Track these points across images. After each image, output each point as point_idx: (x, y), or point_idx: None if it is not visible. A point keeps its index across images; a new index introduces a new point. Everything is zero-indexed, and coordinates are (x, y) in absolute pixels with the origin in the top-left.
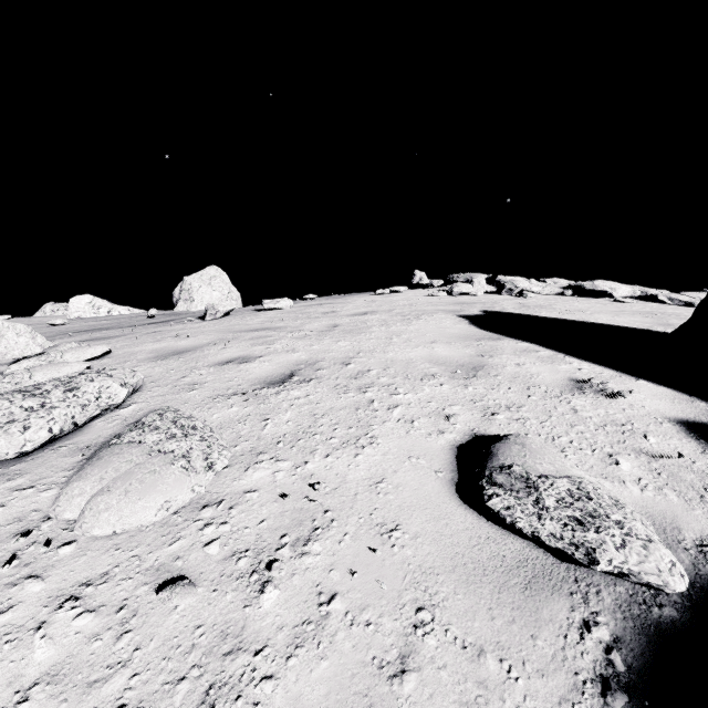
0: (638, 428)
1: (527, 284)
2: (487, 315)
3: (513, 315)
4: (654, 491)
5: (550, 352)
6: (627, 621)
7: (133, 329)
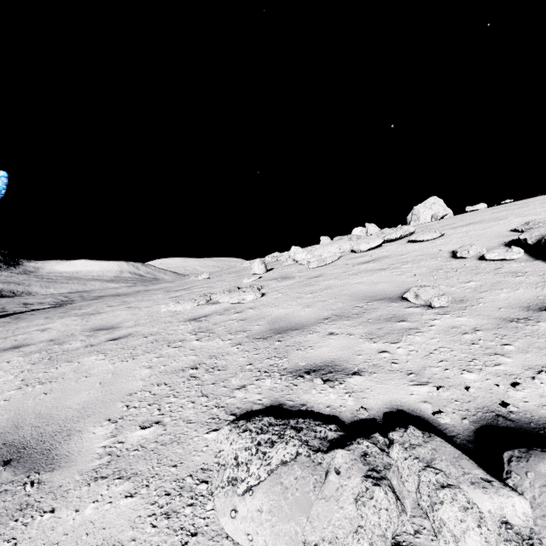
0: None
1: None
2: None
3: None
4: None
5: None
6: None
7: None
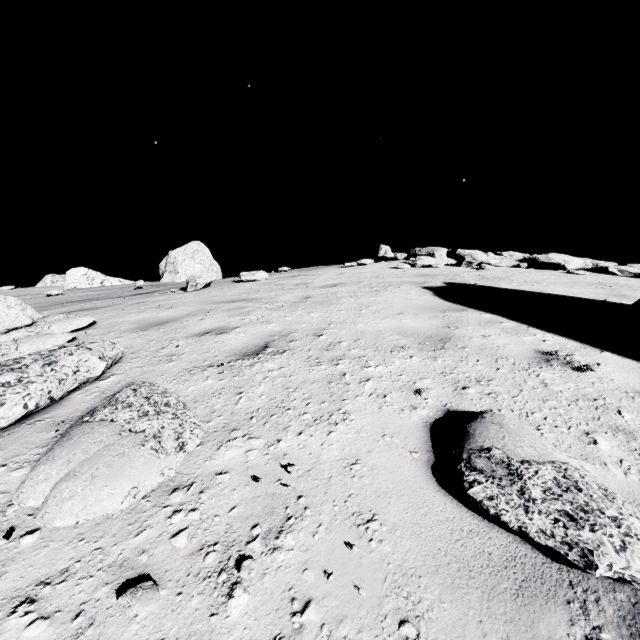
0: (611, 403)
1: (485, 257)
2: (449, 287)
3: (474, 287)
4: (638, 475)
5: (513, 323)
6: (635, 639)
7: (120, 299)
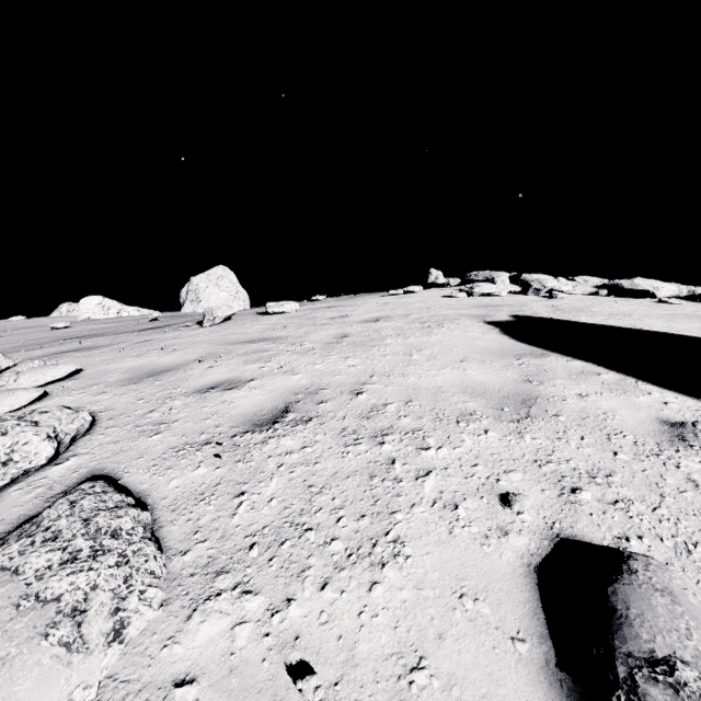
0: None
1: (555, 283)
2: (519, 322)
3: (550, 321)
4: None
5: (615, 375)
6: None
7: (126, 336)
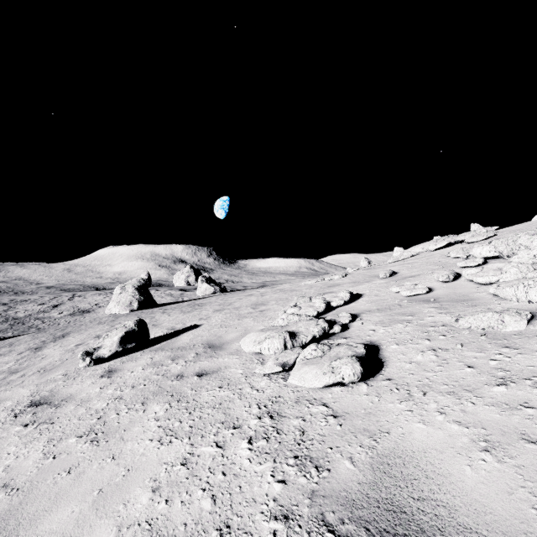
0: None
1: None
2: None
3: None
4: None
5: None
6: None
7: None
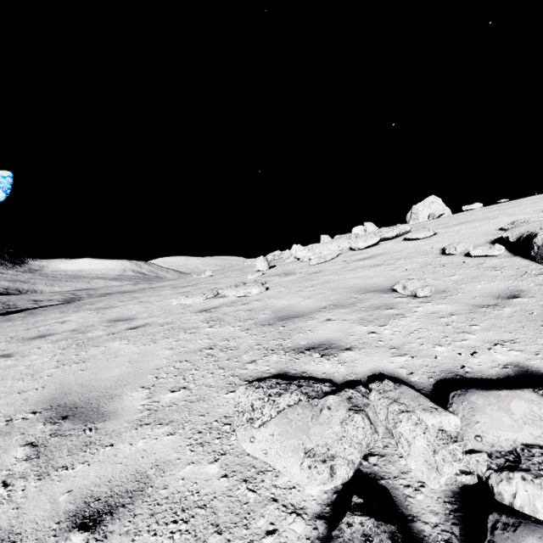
0: None
1: None
2: None
3: None
4: None
5: None
6: None
7: None
